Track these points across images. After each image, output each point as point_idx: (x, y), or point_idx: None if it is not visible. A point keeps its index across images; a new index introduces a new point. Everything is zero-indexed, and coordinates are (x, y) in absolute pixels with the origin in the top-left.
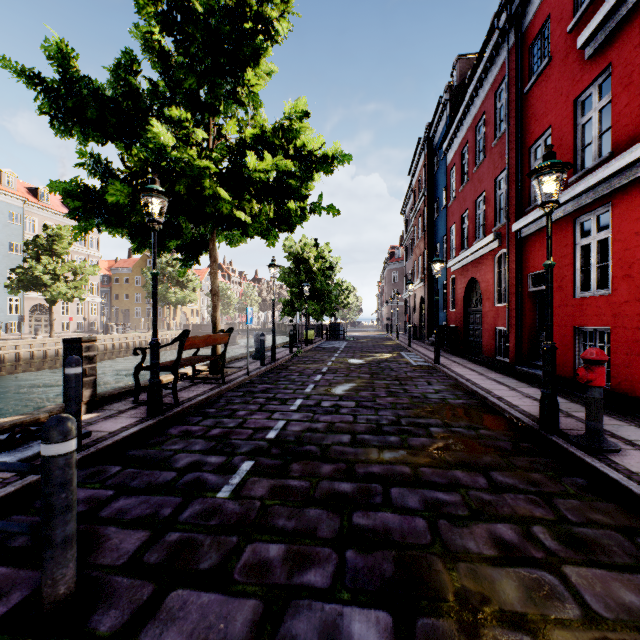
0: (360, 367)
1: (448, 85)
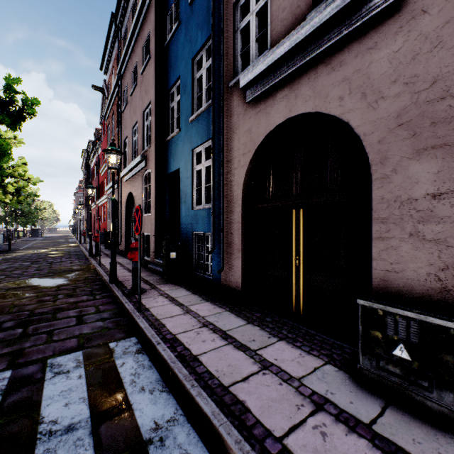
0: (48, 242)
1: (95, 134)
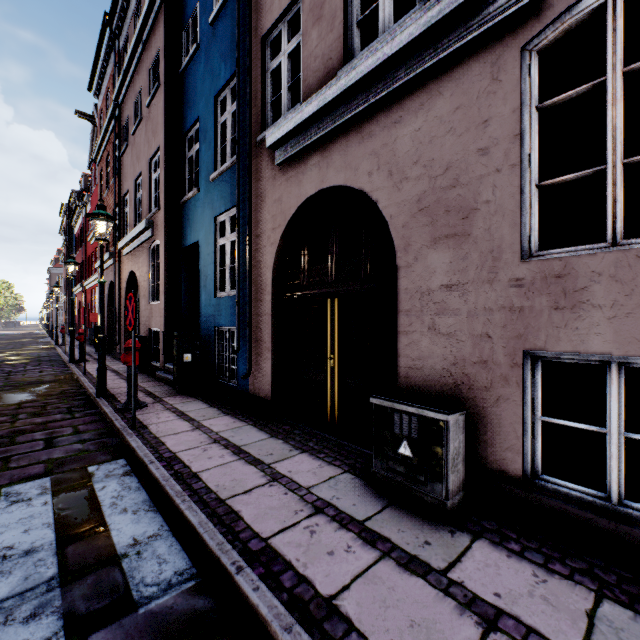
0: (4, 343)
1: (81, 181)
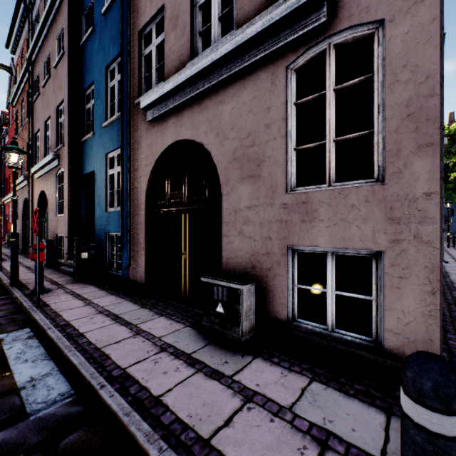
0: None
1: (0, 117)
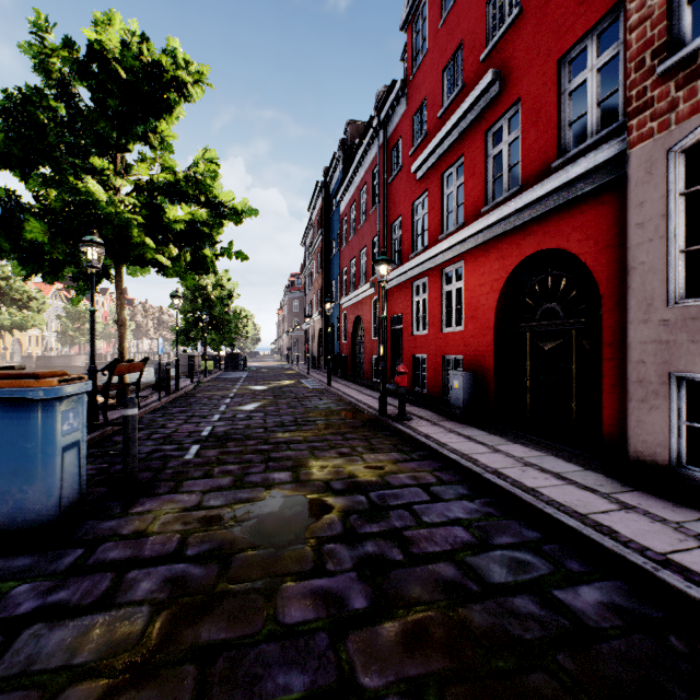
0: (264, 392)
1: (342, 140)
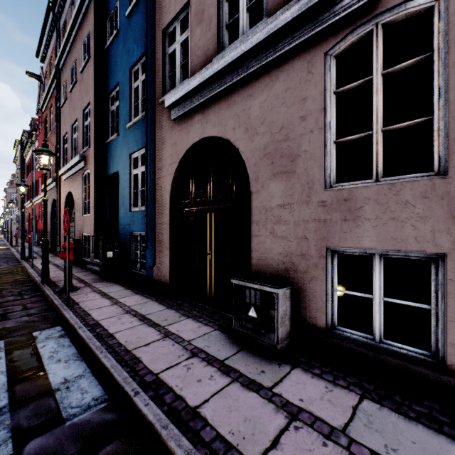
0: None
1: (31, 123)
